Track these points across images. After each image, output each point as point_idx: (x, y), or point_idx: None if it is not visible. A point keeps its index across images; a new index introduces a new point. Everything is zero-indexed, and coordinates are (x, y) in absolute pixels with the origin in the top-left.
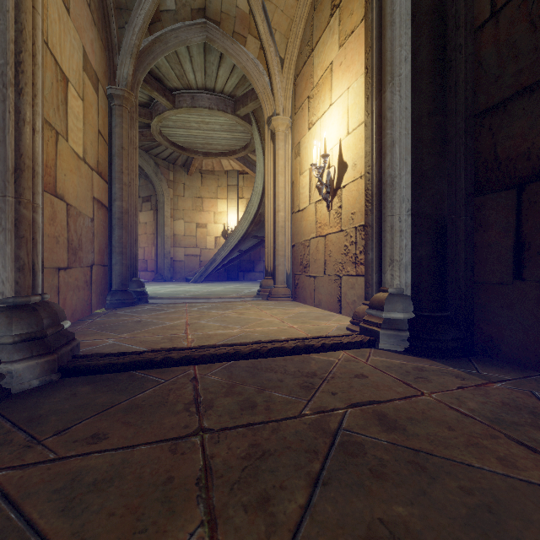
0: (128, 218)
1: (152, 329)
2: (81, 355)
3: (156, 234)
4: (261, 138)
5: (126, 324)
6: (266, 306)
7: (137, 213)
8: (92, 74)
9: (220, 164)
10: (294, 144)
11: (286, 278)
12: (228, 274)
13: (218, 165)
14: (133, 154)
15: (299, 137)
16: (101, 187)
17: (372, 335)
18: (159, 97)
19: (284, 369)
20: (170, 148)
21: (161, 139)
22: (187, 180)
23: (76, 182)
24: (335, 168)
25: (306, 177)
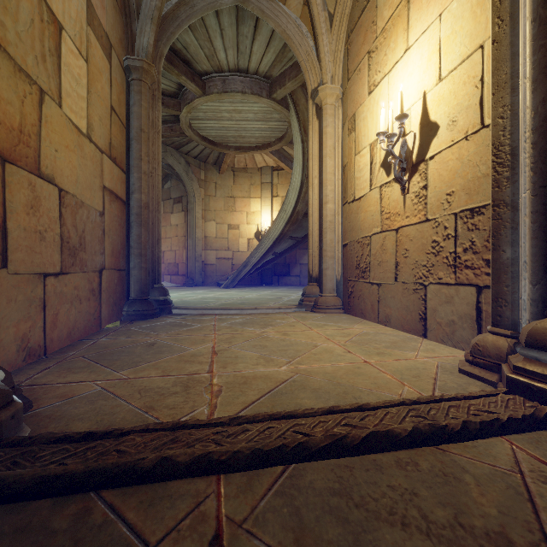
0: (149, 213)
1: (164, 361)
2: (12, 440)
3: (187, 237)
4: (300, 125)
5: (134, 349)
6: (314, 322)
7: (160, 209)
8: (101, 35)
9: (253, 160)
10: (347, 118)
11: (335, 284)
12: (261, 278)
13: (251, 162)
14: (155, 139)
15: (355, 106)
16: (115, 176)
17: (546, 401)
18: (188, 82)
19: (421, 513)
20: (200, 143)
21: (191, 133)
22: (219, 178)
23: (75, 163)
24: (415, 134)
25: (365, 156)
